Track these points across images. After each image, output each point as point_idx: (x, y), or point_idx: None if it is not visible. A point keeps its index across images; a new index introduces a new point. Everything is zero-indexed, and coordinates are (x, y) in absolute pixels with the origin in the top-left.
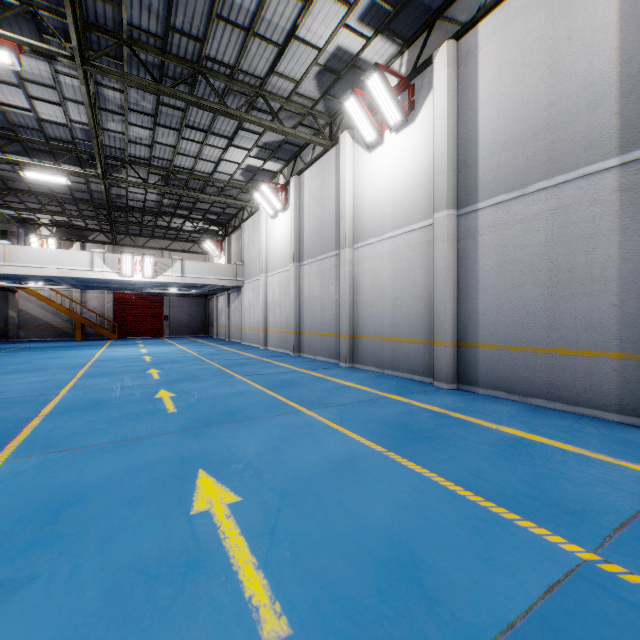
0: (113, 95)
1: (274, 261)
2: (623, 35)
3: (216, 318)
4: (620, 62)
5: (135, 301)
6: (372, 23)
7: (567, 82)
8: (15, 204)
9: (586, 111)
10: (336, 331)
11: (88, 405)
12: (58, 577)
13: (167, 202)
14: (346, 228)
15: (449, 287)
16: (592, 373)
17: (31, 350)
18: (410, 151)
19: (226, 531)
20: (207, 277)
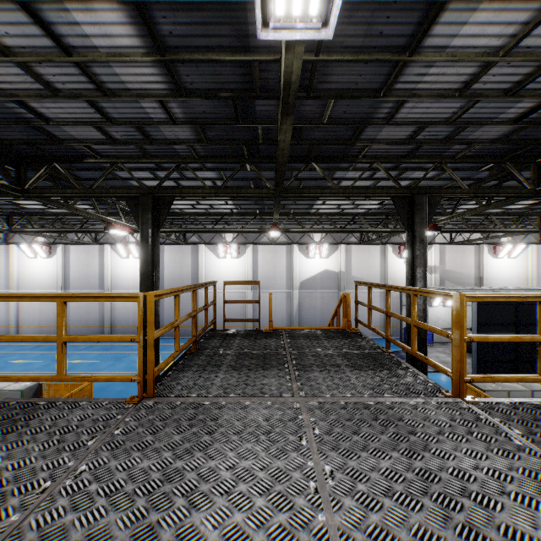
0: None
1: (32, 284)
2: (192, 269)
3: None
4: (192, 273)
5: None
6: None
7: (183, 272)
8: None
9: (187, 279)
10: (100, 324)
11: None
12: None
13: None
14: (109, 284)
15: None
16: (188, 330)
17: None
18: None
19: None
20: None
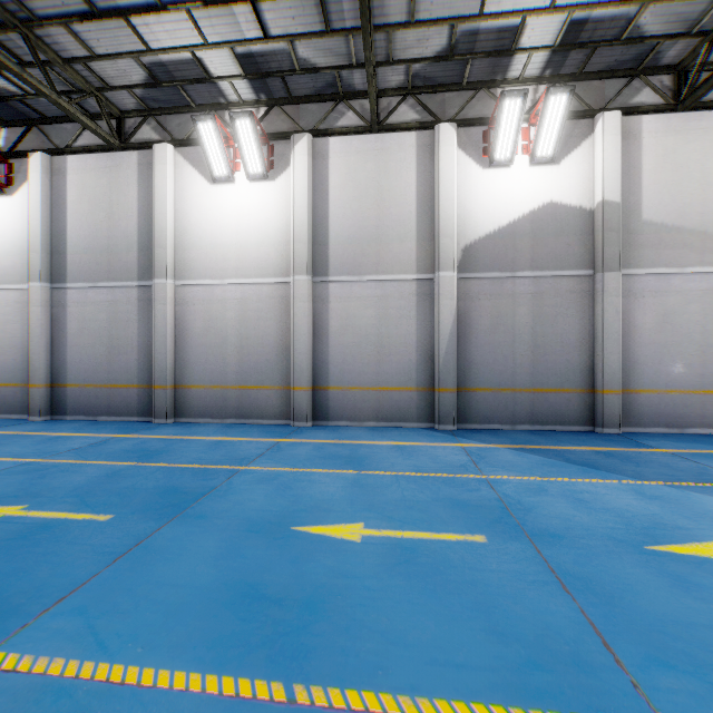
0: None
1: None
2: (140, 219)
3: None
4: (139, 233)
5: None
6: None
7: (117, 229)
8: None
9: (126, 251)
10: None
11: None
12: None
13: None
14: None
15: (44, 342)
16: (128, 397)
17: None
18: (10, 219)
19: None
20: None
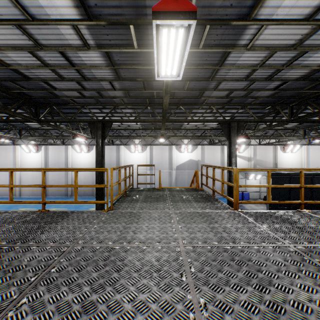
0: None
1: (27, 167)
2: (116, 159)
3: None
4: (116, 161)
5: None
6: None
7: (112, 160)
8: None
9: (113, 164)
10: (65, 189)
11: None
12: None
13: None
14: (70, 167)
15: None
16: (114, 192)
17: None
18: (88, 157)
19: None
20: None
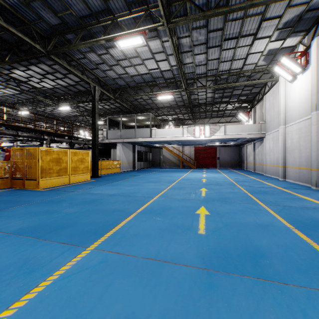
0: (185, 41)
1: (292, 114)
2: None
3: (246, 158)
4: None
5: (203, 150)
6: None
7: None
8: (160, 114)
9: None
10: None
11: (159, 210)
12: None
13: (217, 96)
14: None
15: None
16: None
17: (163, 172)
18: None
19: None
20: (239, 133)
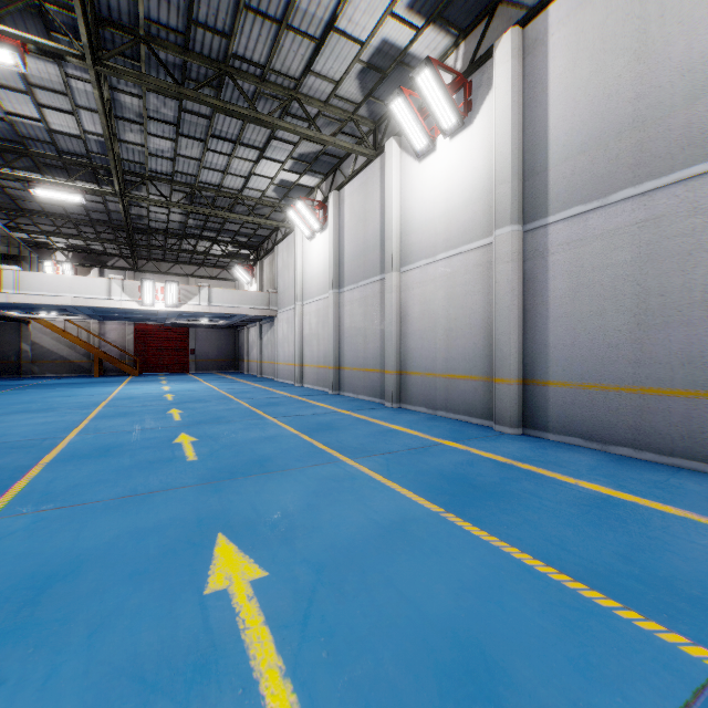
0: (130, 101)
1: (311, 288)
2: None
3: (247, 352)
4: None
5: (158, 333)
6: (423, 11)
7: (658, 69)
8: (27, 226)
9: (682, 103)
10: (381, 366)
11: (97, 451)
12: (29, 682)
13: (192, 223)
14: (392, 249)
15: (513, 315)
16: (690, 417)
17: (43, 387)
18: (467, 158)
19: (247, 619)
20: (236, 306)
